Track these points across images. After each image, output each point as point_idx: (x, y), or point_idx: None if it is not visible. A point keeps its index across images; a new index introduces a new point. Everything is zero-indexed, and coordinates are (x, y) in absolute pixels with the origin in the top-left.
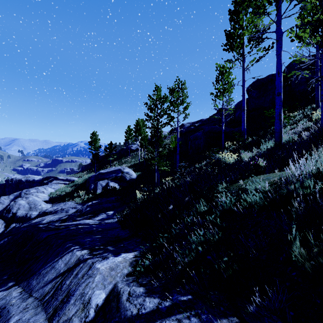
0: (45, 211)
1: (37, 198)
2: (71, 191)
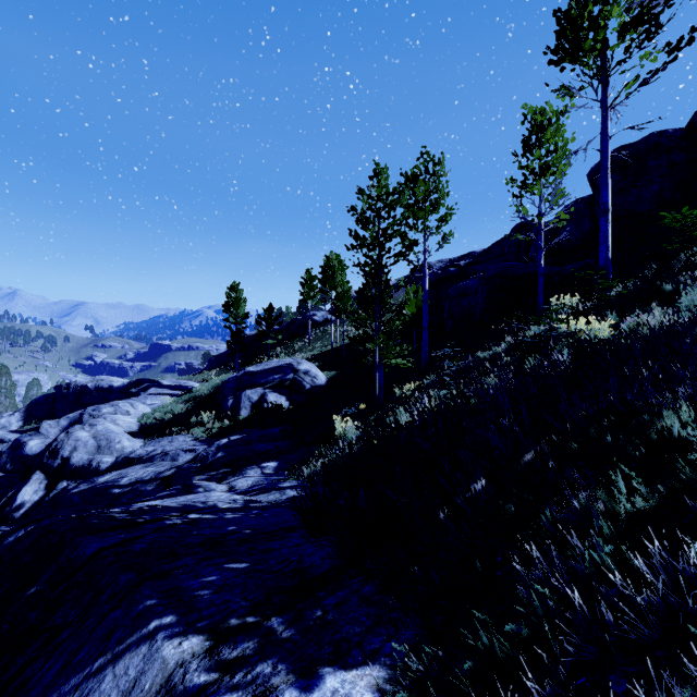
0: (128, 455)
1: (114, 426)
2: (185, 411)
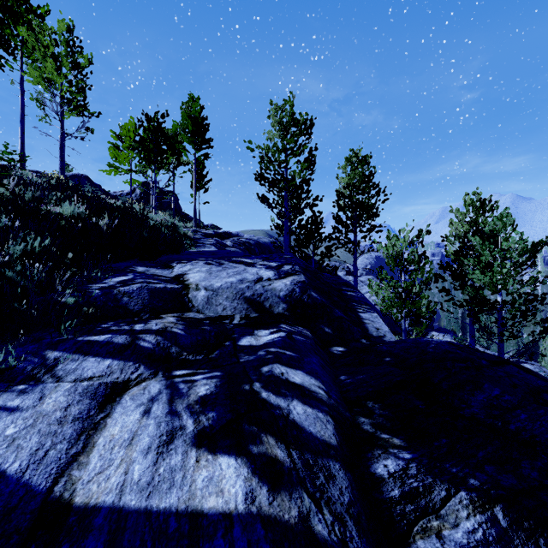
0: None
1: None
2: None
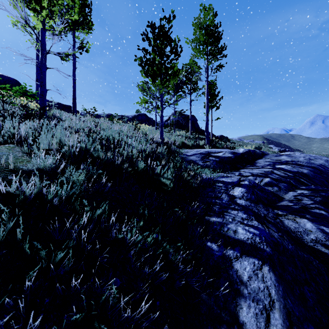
0: None
1: None
2: None
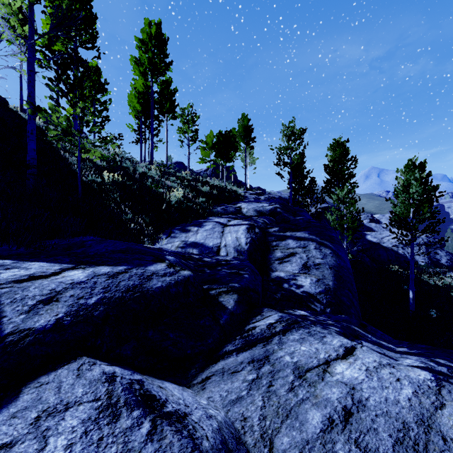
0: None
1: None
2: None
